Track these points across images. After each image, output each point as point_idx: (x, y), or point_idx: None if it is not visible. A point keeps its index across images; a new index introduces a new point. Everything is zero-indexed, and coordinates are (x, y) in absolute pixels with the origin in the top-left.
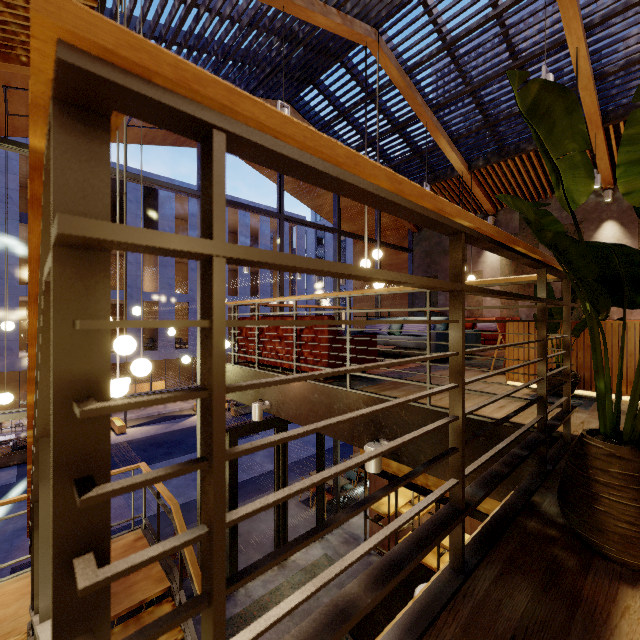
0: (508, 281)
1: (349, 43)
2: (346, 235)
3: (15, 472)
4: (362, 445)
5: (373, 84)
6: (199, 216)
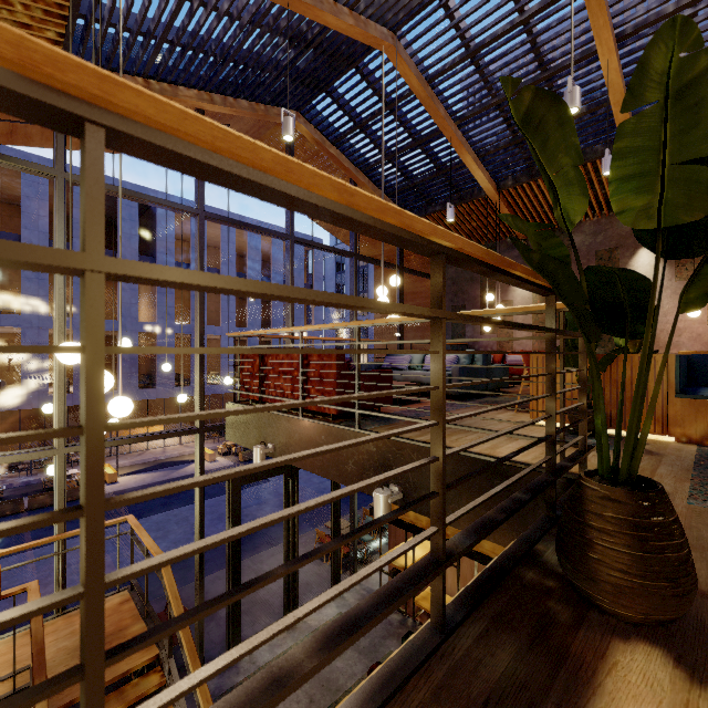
0: (524, 310)
1: (364, 47)
2: (364, 260)
3: None
4: (372, 491)
5: (392, 93)
6: (196, 236)
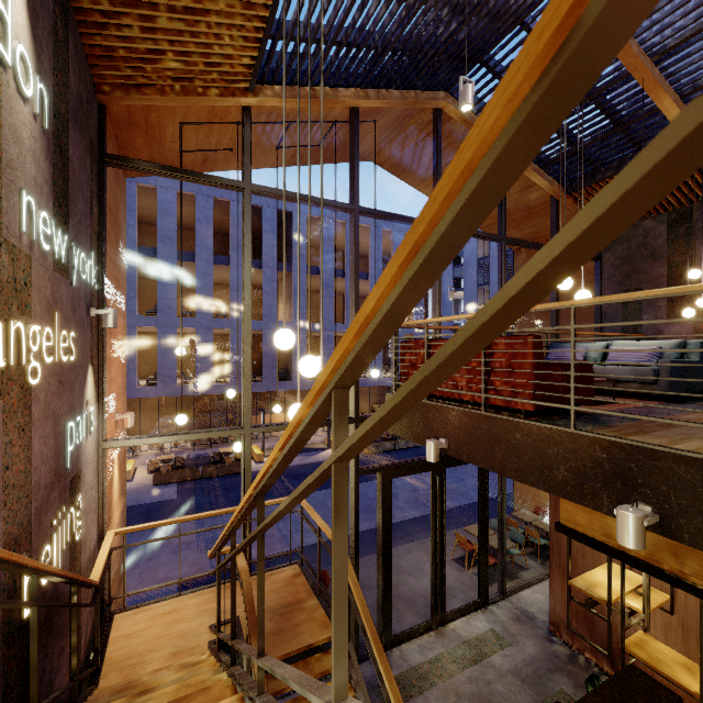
0: None
1: None
2: (514, 243)
3: (175, 489)
4: (599, 507)
5: None
6: (352, 232)
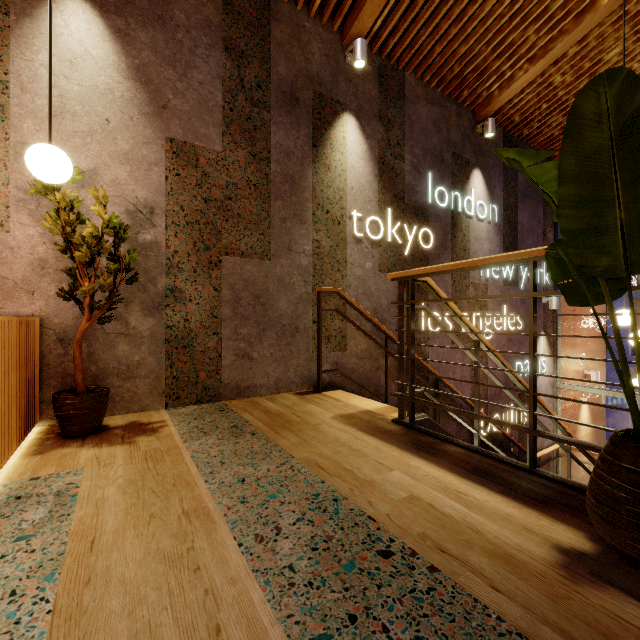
0: None
1: None
2: None
3: None
4: None
5: None
6: None
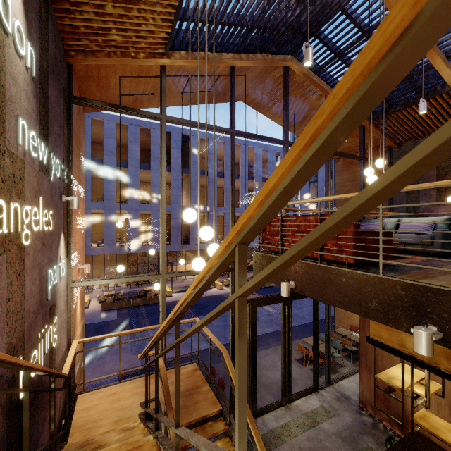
0: None
1: None
2: (336, 154)
3: (116, 313)
4: (400, 327)
5: (371, 22)
6: (231, 147)
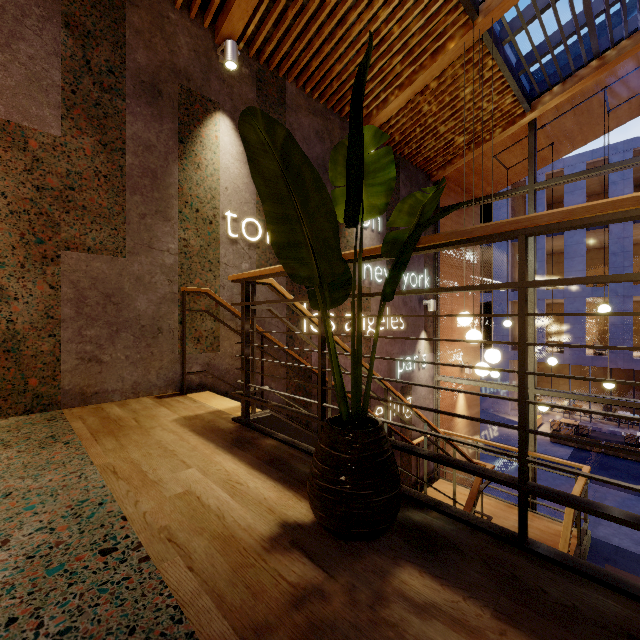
0: None
1: None
2: None
3: (569, 452)
4: None
5: None
6: None
